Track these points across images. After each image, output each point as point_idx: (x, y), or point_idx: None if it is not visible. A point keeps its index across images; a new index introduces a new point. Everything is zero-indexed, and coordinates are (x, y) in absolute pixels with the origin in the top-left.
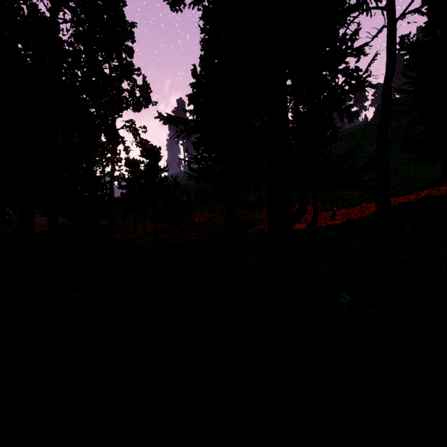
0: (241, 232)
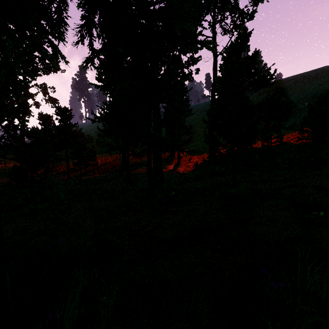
0: (132, 171)
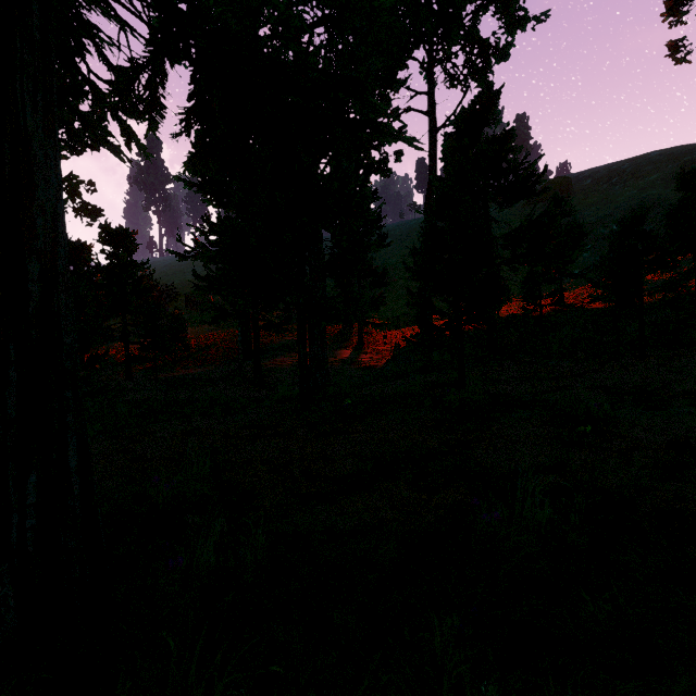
0: (264, 362)
